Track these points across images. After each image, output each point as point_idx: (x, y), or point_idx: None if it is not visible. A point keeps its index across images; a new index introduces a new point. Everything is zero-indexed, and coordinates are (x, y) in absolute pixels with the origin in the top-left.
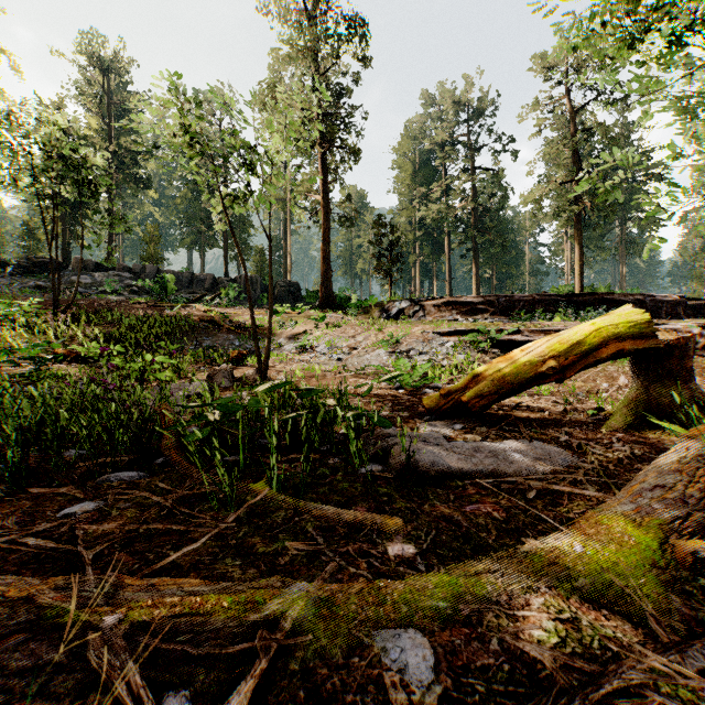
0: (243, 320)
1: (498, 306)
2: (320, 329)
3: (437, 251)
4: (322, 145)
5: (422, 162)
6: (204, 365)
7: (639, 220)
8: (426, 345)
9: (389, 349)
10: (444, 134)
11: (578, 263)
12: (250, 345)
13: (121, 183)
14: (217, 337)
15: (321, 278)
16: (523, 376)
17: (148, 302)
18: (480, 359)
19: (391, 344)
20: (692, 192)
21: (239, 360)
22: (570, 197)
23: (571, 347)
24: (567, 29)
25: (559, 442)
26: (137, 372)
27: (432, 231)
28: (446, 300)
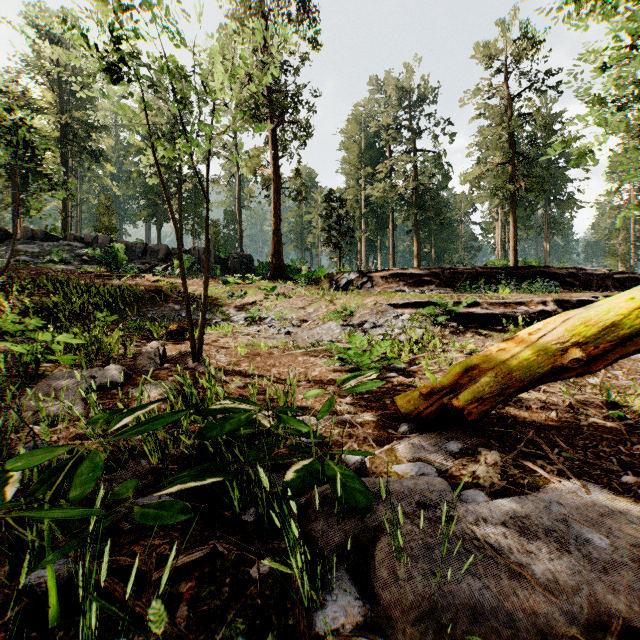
0: (193, 290)
1: (443, 278)
2: (269, 300)
3: (381, 227)
4: (273, 120)
5: (367, 144)
6: (137, 340)
7: (561, 202)
8: (380, 317)
9: (341, 322)
10: (388, 118)
11: (512, 239)
12: (198, 316)
13: (77, 156)
14: (163, 308)
15: (272, 249)
16: (537, 370)
17: (96, 271)
18: (440, 334)
19: (343, 316)
20: (606, 178)
21: (179, 334)
22: (503, 178)
23: (602, 331)
24: (503, 21)
25: (623, 485)
26: (32, 355)
27: (376, 209)
28: (393, 271)
